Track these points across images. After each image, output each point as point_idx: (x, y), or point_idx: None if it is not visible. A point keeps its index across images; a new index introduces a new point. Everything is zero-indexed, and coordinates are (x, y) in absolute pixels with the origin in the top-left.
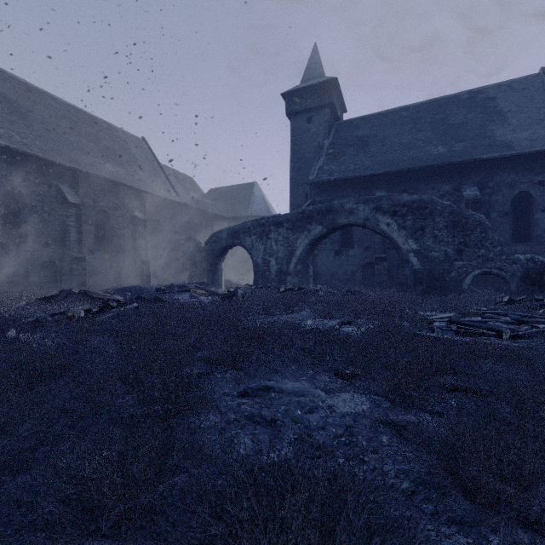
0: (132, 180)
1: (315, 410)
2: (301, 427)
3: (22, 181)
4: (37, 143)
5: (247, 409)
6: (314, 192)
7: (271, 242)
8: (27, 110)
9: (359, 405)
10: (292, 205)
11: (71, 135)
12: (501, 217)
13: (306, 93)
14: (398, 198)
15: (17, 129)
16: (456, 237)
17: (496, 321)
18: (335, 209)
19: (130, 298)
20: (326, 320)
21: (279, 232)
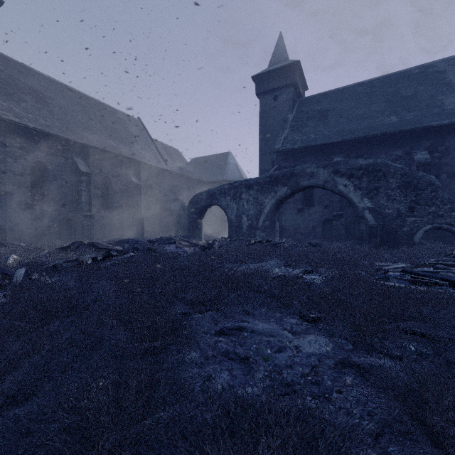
0: (130, 152)
1: (283, 349)
2: (270, 364)
3: (46, 155)
4: (57, 125)
5: (223, 346)
6: (280, 158)
7: (243, 202)
8: (50, 99)
9: (323, 347)
10: (261, 170)
11: (82, 118)
12: (451, 178)
13: (273, 75)
14: (355, 163)
15: (42, 114)
16: (408, 196)
17: (447, 272)
18: (298, 173)
19: (128, 248)
20: (291, 269)
21: (250, 194)
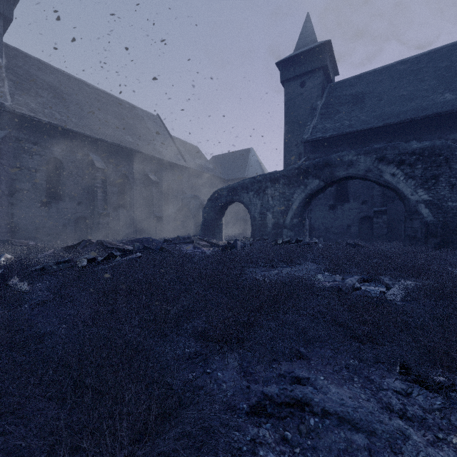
0: (147, 148)
1: None
2: None
3: (61, 151)
4: (73, 120)
5: None
6: (308, 149)
7: (267, 197)
8: (67, 94)
9: None
10: (286, 165)
11: (100, 114)
12: None
13: (300, 59)
14: (406, 147)
15: (58, 110)
16: None
17: None
18: (332, 163)
19: (138, 248)
20: (338, 276)
21: (276, 188)
